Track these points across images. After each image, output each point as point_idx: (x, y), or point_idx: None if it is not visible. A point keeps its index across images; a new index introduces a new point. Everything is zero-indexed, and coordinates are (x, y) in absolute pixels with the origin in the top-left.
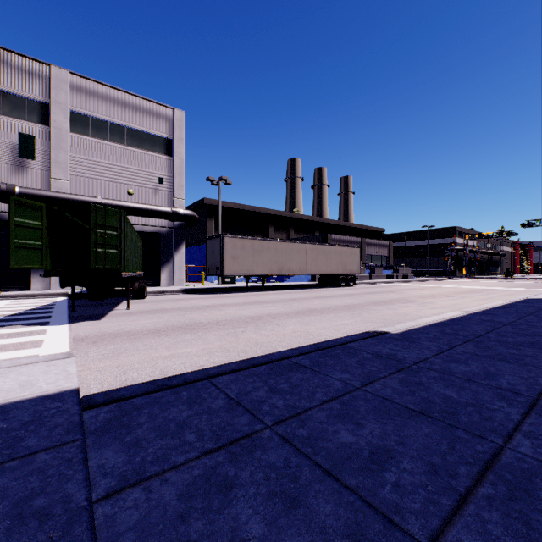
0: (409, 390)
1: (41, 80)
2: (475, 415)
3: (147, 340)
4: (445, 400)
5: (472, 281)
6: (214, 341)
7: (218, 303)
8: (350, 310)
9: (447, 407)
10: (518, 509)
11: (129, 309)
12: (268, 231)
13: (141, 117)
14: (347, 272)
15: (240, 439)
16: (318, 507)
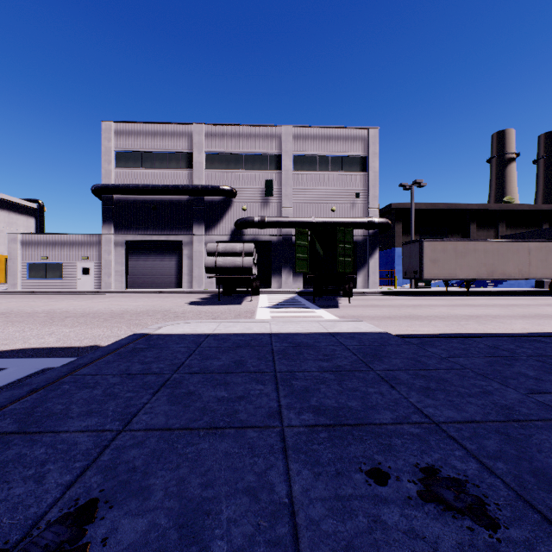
0: None
1: (276, 139)
2: None
3: (387, 321)
4: None
5: None
6: (443, 327)
7: (424, 304)
8: None
9: None
10: None
11: (350, 303)
12: (468, 229)
13: (341, 144)
14: None
15: (506, 356)
16: None
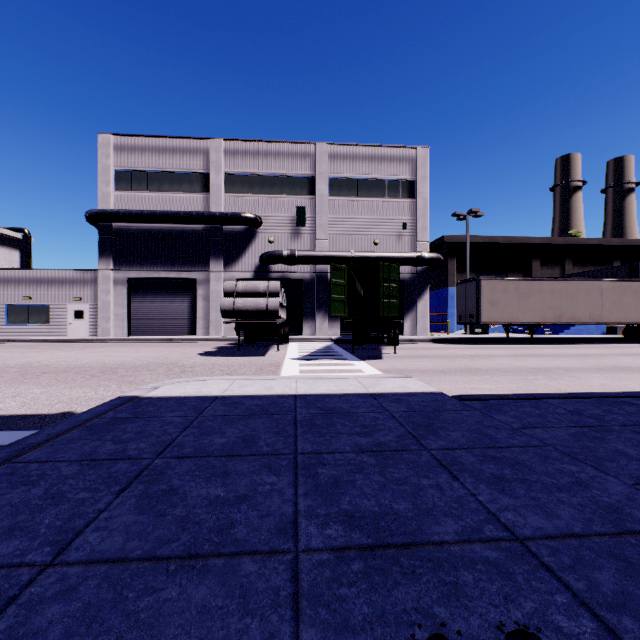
0: None
1: (309, 159)
2: None
3: (441, 376)
4: None
5: None
6: (508, 383)
7: (482, 353)
8: None
9: None
10: None
11: (396, 353)
12: (531, 267)
13: (385, 166)
14: None
15: (595, 426)
16: None
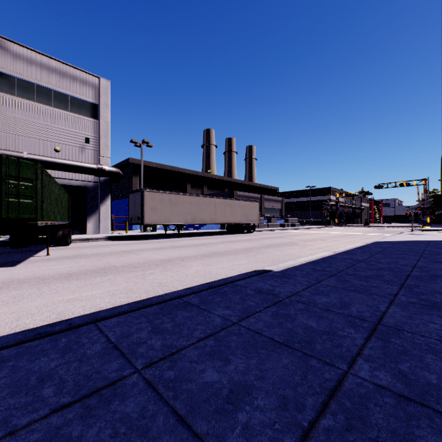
0: (278, 323)
1: None
2: (328, 343)
3: (56, 284)
4: (306, 330)
5: (341, 228)
6: (121, 283)
7: (137, 248)
8: (247, 252)
9: (307, 337)
10: (352, 440)
11: (48, 255)
12: (186, 188)
13: (68, 82)
14: (249, 221)
15: (103, 388)
16: None
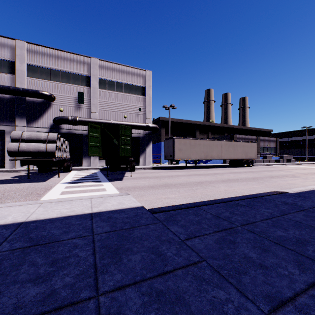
0: (310, 219)
1: (86, 65)
2: None
3: (150, 190)
4: None
5: None
6: (184, 192)
7: (174, 174)
8: (255, 180)
9: None
10: None
11: (131, 176)
12: (196, 134)
13: (130, 77)
14: (248, 158)
15: (228, 229)
16: (277, 253)
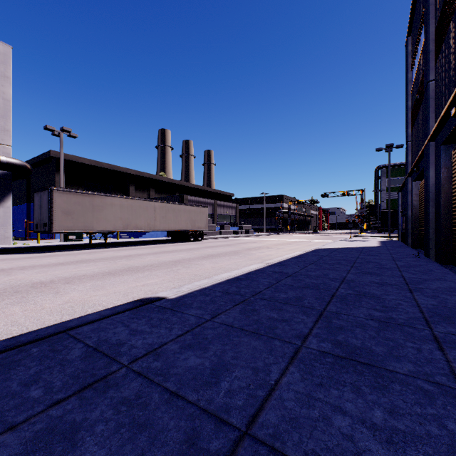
0: None
1: None
2: None
3: None
4: None
5: (292, 235)
6: None
7: (24, 265)
8: (172, 266)
9: None
10: None
11: None
12: (129, 190)
13: None
14: (196, 228)
15: None
16: None
